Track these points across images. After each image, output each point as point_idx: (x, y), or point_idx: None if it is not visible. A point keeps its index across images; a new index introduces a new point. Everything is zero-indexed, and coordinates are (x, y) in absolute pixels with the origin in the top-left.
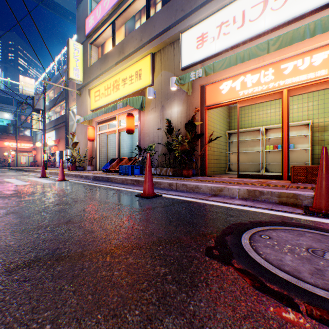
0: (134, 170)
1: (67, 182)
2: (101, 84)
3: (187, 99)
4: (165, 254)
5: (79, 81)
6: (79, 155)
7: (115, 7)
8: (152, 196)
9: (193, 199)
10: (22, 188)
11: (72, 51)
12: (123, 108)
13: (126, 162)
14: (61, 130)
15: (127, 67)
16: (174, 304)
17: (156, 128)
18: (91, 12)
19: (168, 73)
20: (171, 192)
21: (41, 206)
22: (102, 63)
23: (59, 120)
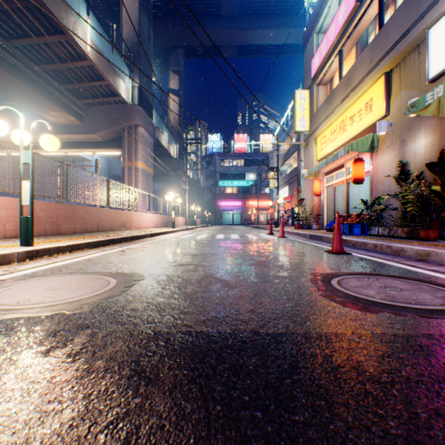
0: (353, 229)
1: (284, 238)
2: (326, 128)
3: (440, 123)
4: (290, 269)
5: (305, 131)
6: (304, 212)
7: (340, 33)
8: (337, 253)
9: (379, 260)
10: (252, 240)
11: (297, 103)
12: (351, 152)
13: (352, 219)
14: (293, 185)
15: (354, 101)
16: (273, 274)
17: (391, 172)
18: (317, 48)
19: (410, 92)
20: (369, 253)
21: (255, 249)
22: (326, 104)
23: (291, 174)
